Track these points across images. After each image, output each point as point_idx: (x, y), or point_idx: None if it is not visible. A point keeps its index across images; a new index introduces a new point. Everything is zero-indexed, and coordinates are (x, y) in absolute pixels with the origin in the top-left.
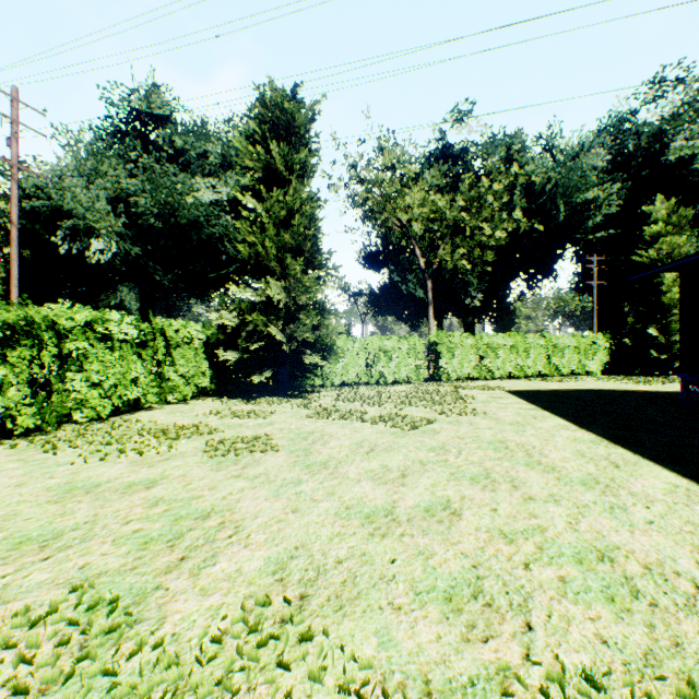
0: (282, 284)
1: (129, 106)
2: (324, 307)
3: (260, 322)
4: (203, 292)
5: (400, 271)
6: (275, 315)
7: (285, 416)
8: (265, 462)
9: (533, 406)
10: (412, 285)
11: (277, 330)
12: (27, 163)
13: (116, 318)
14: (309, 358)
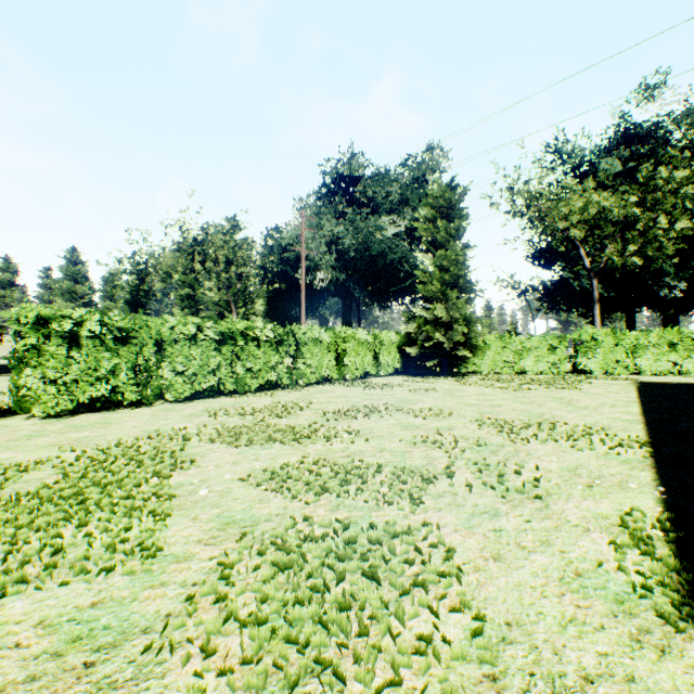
0: (443, 306)
1: (336, 173)
2: (471, 320)
3: (430, 331)
4: (385, 301)
5: (572, 267)
6: (439, 325)
7: (444, 384)
8: (432, 394)
9: (632, 389)
10: (586, 280)
11: (440, 335)
12: (282, 228)
13: (361, 332)
14: (461, 352)
